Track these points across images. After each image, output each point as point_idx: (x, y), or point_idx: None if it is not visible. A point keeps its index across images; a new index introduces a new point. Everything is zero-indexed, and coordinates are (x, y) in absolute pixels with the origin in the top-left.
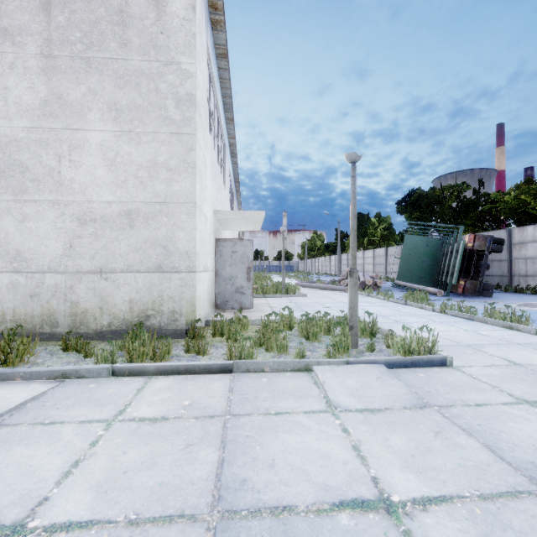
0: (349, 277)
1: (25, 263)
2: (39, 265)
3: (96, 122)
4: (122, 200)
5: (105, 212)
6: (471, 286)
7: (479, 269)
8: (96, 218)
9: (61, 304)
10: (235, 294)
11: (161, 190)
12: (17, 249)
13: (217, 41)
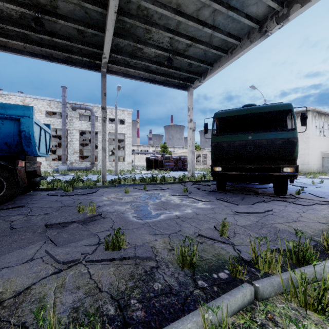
0: None
1: None
2: None
3: None
4: None
5: None
6: None
7: None
8: None
9: None
10: (328, 170)
11: (302, 152)
12: None
13: (321, 112)
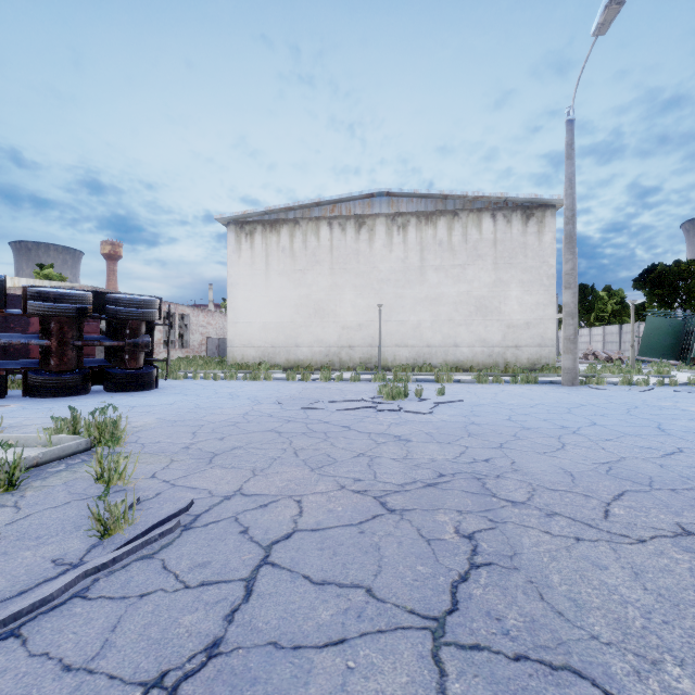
0: (631, 348)
1: (487, 343)
2: (492, 344)
3: (514, 288)
4: (524, 318)
5: (517, 323)
6: None
7: None
8: (514, 326)
9: (500, 359)
10: None
11: (540, 313)
12: (483, 338)
13: None
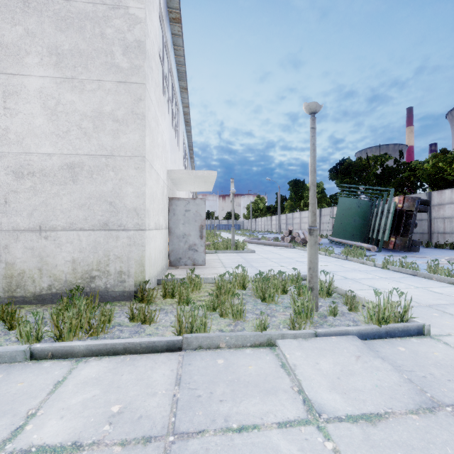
0: (309, 235)
1: None
2: None
3: (35, 66)
4: (64, 152)
5: (44, 165)
6: (400, 242)
7: (408, 227)
8: (34, 171)
9: None
10: (188, 251)
11: (107, 142)
12: None
13: (170, 4)
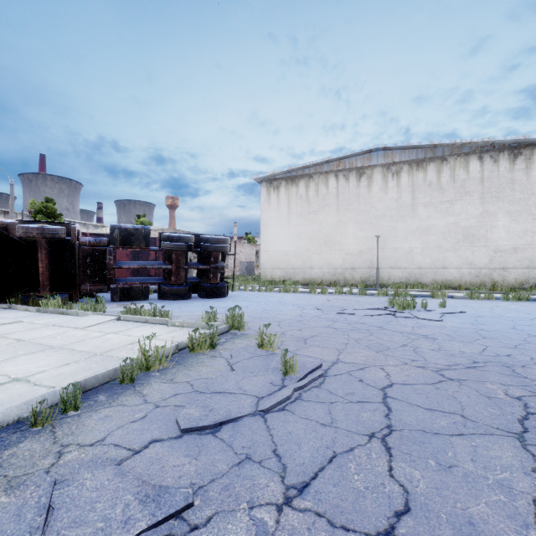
0: None
1: (474, 265)
2: (479, 266)
3: (501, 218)
4: (512, 244)
5: (504, 248)
6: None
7: None
8: (501, 250)
9: (487, 279)
10: None
11: (528, 239)
12: (470, 261)
13: None
